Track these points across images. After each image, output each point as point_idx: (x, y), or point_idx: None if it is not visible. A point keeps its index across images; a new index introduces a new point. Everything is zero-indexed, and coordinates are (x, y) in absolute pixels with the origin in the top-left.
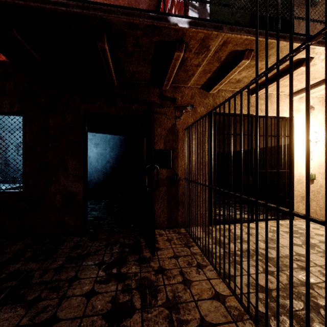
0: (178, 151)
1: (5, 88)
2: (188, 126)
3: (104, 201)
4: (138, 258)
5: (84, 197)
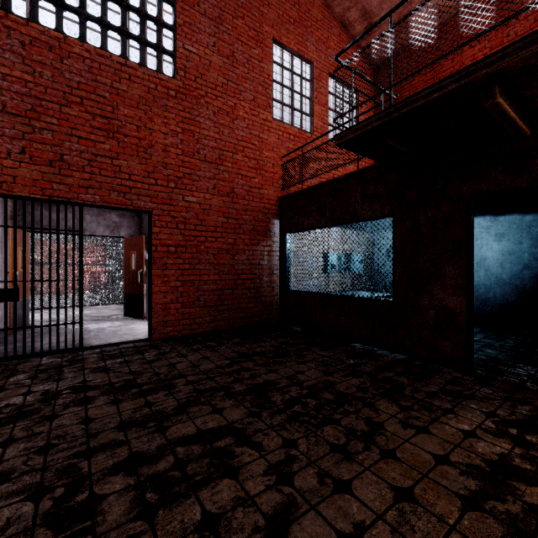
0: None
1: (377, 191)
2: None
3: (515, 339)
4: None
5: (467, 319)
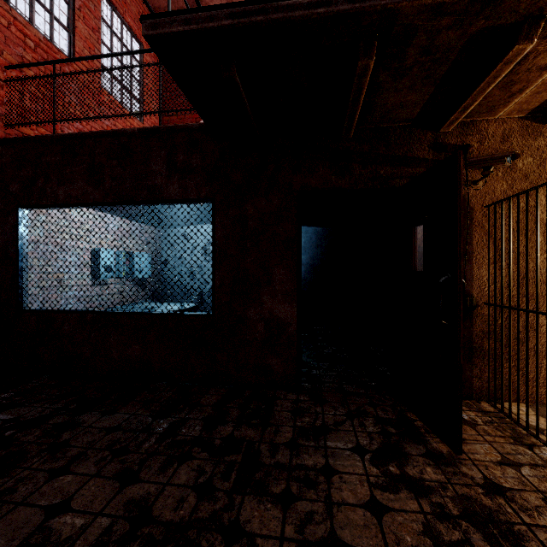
0: (471, 249)
1: (190, 164)
2: (505, 199)
3: None
4: (426, 452)
5: (298, 329)
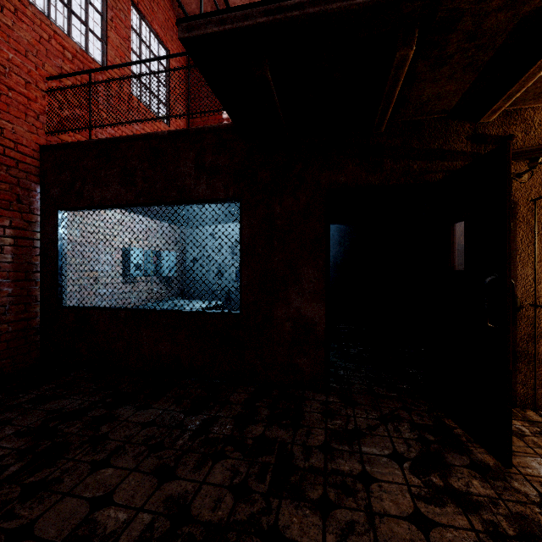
0: (515, 246)
1: (218, 164)
2: None
3: None
4: (470, 463)
5: (326, 328)
